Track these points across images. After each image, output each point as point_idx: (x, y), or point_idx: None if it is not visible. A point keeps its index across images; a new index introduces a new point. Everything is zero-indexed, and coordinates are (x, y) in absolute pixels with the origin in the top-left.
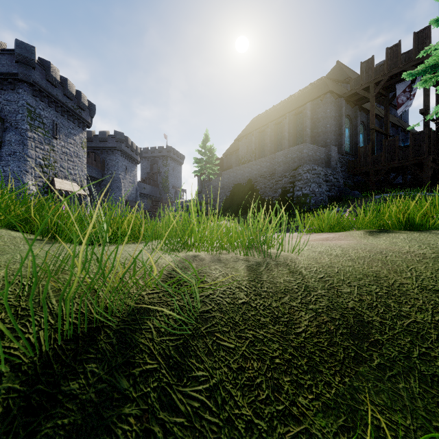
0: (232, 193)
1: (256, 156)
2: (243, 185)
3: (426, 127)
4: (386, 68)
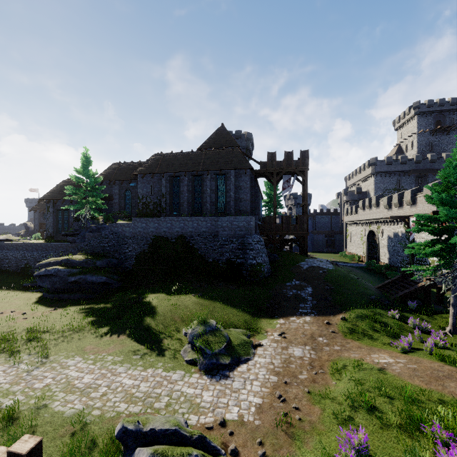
0: (154, 247)
1: (167, 200)
2: (171, 240)
3: (306, 213)
4: (284, 165)
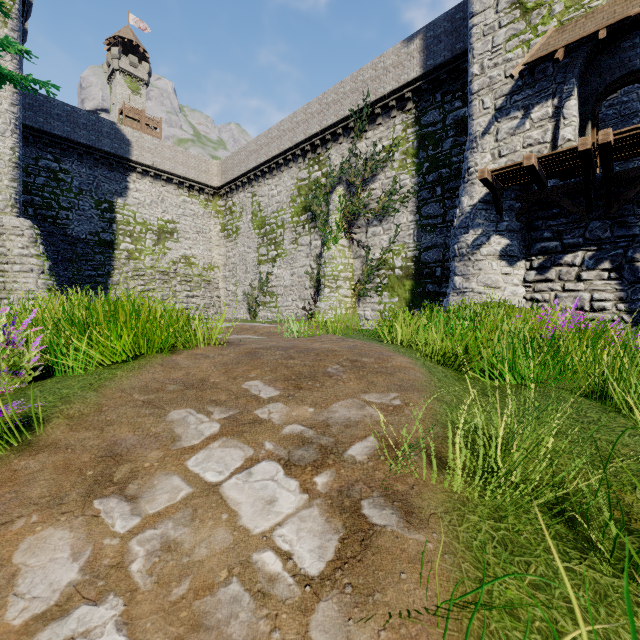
0: None
1: None
2: None
3: None
4: None
